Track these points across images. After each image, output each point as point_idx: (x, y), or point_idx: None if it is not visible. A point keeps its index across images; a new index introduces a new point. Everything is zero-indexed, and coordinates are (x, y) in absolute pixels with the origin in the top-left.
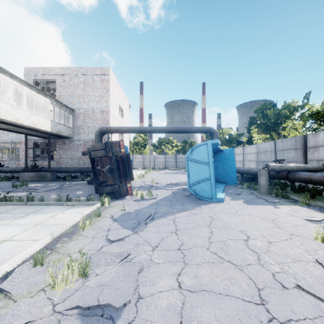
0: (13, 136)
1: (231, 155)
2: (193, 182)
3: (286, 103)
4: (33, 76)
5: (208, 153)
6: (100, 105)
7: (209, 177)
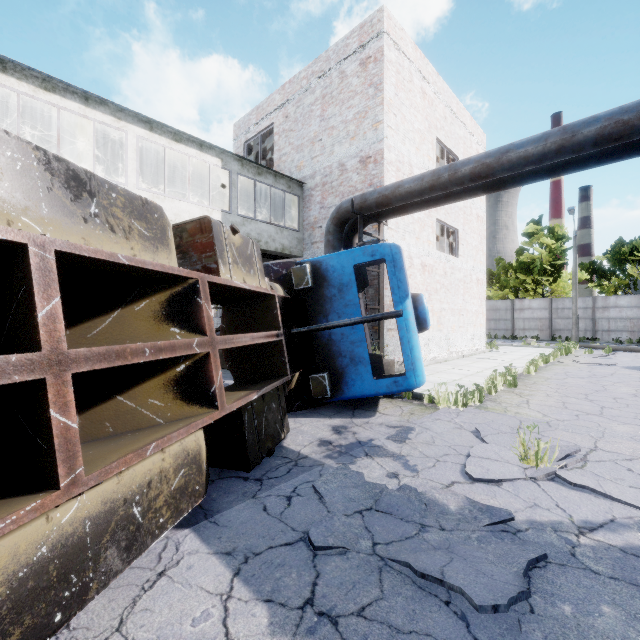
0: None
1: None
2: None
3: None
4: (243, 136)
5: None
6: (360, 142)
7: None
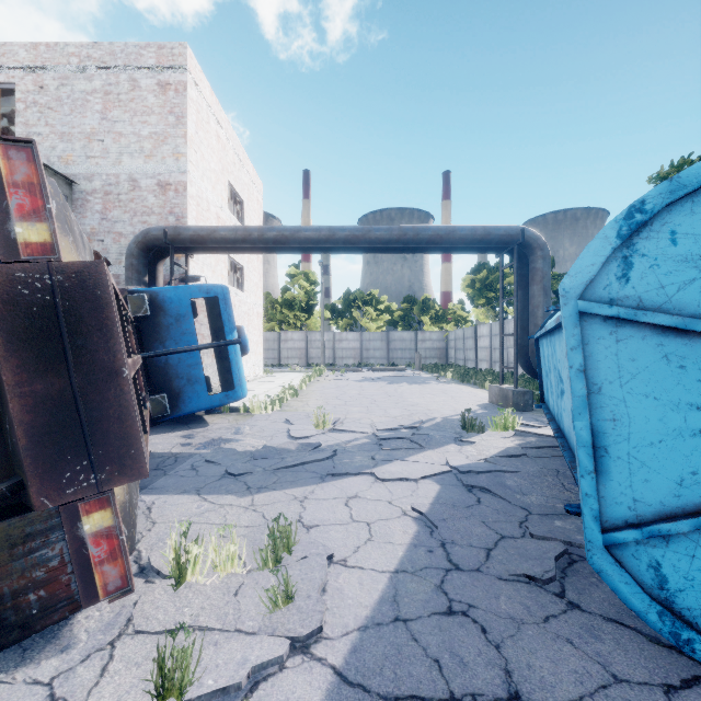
0: None
1: None
2: (644, 510)
3: None
4: None
5: None
6: (158, 164)
7: None
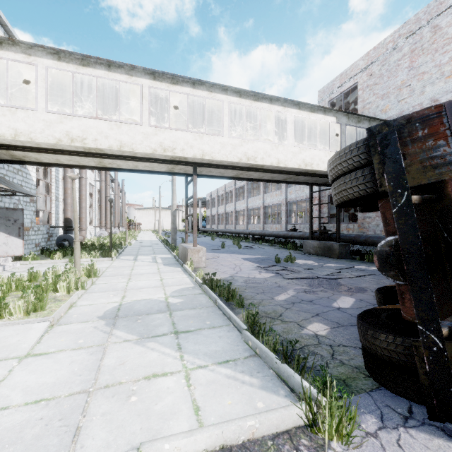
0: (308, 191)
1: None
2: None
3: None
4: (327, 97)
5: None
6: None
7: None
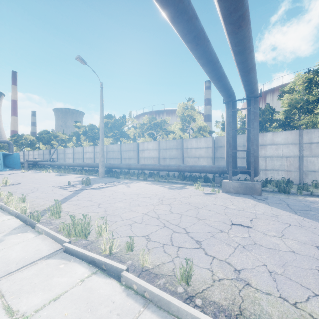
0: None
1: (17, 156)
2: None
3: (53, 133)
4: None
5: (0, 156)
6: None
7: (1, 164)
